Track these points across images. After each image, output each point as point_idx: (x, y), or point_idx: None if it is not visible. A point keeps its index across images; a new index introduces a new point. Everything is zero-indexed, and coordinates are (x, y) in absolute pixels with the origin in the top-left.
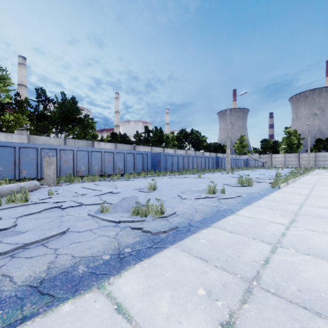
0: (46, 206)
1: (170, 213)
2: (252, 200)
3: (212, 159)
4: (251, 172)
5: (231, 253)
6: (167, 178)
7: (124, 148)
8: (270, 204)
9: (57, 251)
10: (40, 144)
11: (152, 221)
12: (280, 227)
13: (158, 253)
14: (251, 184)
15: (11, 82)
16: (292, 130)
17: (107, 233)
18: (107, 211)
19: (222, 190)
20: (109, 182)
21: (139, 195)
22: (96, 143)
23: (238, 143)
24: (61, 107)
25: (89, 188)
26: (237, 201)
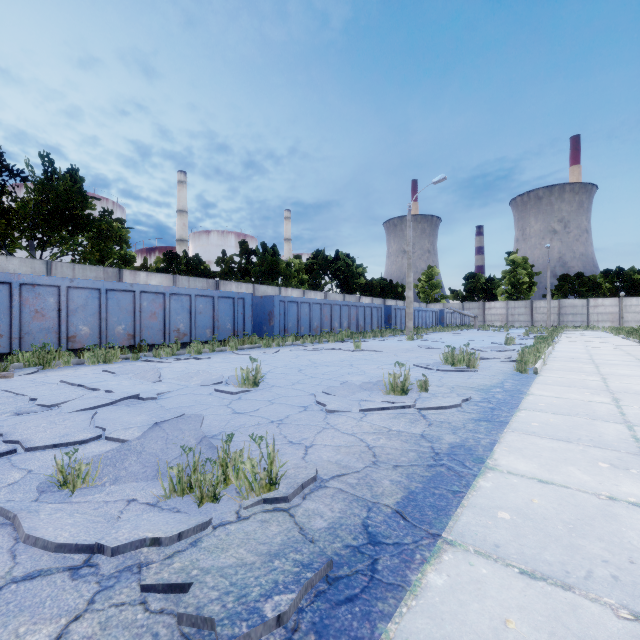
0: None
1: (301, 483)
2: (503, 411)
3: (378, 310)
4: (454, 336)
5: None
6: (287, 350)
7: (193, 286)
8: (552, 422)
9: None
10: None
11: (237, 525)
12: None
13: None
14: (475, 365)
15: None
16: (519, 258)
17: (14, 639)
18: (83, 480)
19: (421, 383)
20: (147, 365)
21: (212, 403)
22: (128, 274)
23: (424, 280)
24: (44, 191)
25: (80, 385)
26: (469, 416)
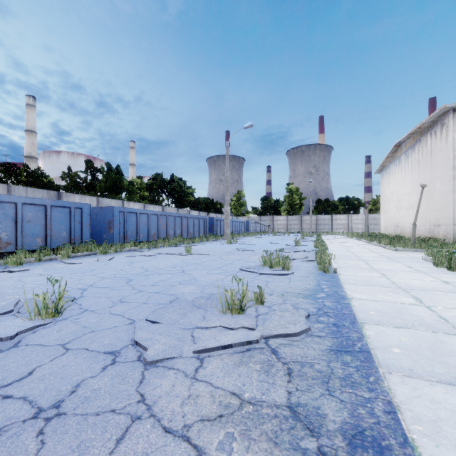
0: None
1: None
2: (350, 329)
3: (204, 220)
4: (258, 240)
5: None
6: (123, 256)
7: (32, 196)
8: (407, 343)
9: None
10: None
11: None
12: None
13: None
14: (288, 267)
15: None
16: (294, 188)
17: None
18: None
19: (256, 295)
20: None
21: None
22: None
23: (235, 200)
24: None
25: None
26: (324, 344)
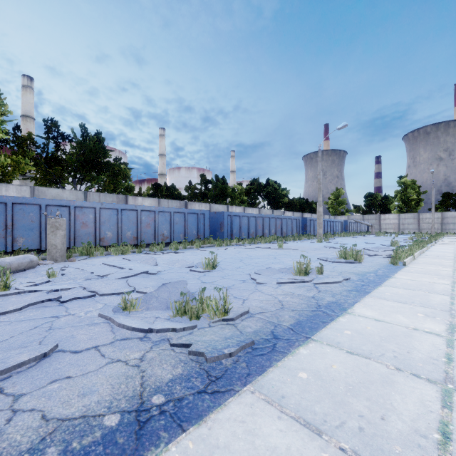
0: (35, 299)
1: (240, 313)
2: (370, 286)
3: (297, 221)
4: (354, 240)
5: (365, 410)
6: (233, 248)
7: (171, 205)
8: (400, 293)
9: (16, 402)
10: (44, 199)
11: (209, 328)
12: (435, 342)
13: (217, 408)
14: (360, 259)
15: (7, 110)
16: (409, 181)
17: (126, 355)
18: (133, 307)
19: (318, 269)
20: (147, 256)
21: (189, 277)
22: (131, 198)
23: (333, 198)
24: (81, 147)
25: (114, 266)
26: (346, 288)
